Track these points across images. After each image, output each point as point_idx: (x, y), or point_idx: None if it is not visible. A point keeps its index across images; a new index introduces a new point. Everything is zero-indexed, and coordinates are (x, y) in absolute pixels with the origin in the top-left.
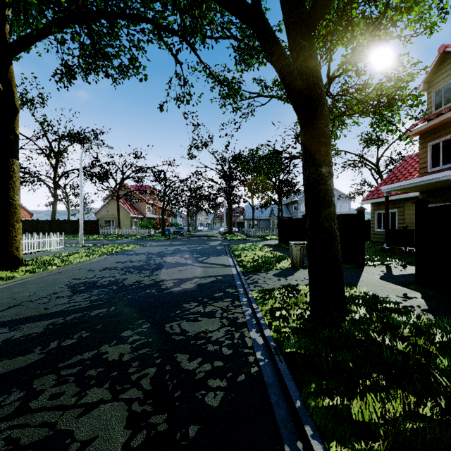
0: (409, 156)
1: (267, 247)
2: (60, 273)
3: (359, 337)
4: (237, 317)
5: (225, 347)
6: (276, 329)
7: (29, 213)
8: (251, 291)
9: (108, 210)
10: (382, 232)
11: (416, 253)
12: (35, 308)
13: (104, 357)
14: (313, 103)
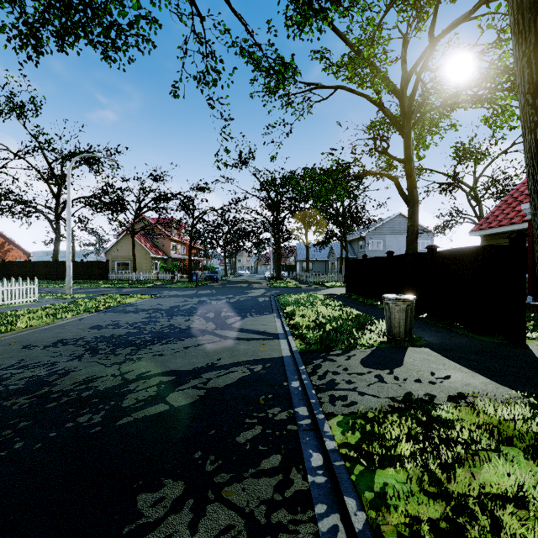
0: None
1: (333, 300)
2: None
3: None
4: None
5: None
6: None
7: (25, 253)
8: (326, 418)
9: (121, 249)
10: None
11: None
12: None
13: None
14: None
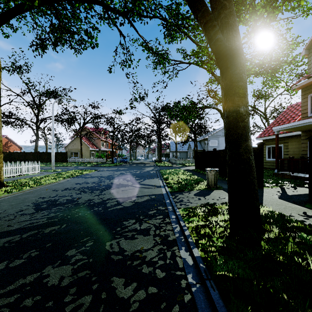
0: (291, 105)
1: (187, 172)
2: (31, 192)
3: (283, 260)
4: (168, 234)
5: (158, 268)
6: (203, 248)
7: (19, 147)
8: (178, 209)
9: (74, 145)
10: (271, 161)
11: (309, 178)
12: (0, 225)
13: (45, 281)
14: (233, 53)
